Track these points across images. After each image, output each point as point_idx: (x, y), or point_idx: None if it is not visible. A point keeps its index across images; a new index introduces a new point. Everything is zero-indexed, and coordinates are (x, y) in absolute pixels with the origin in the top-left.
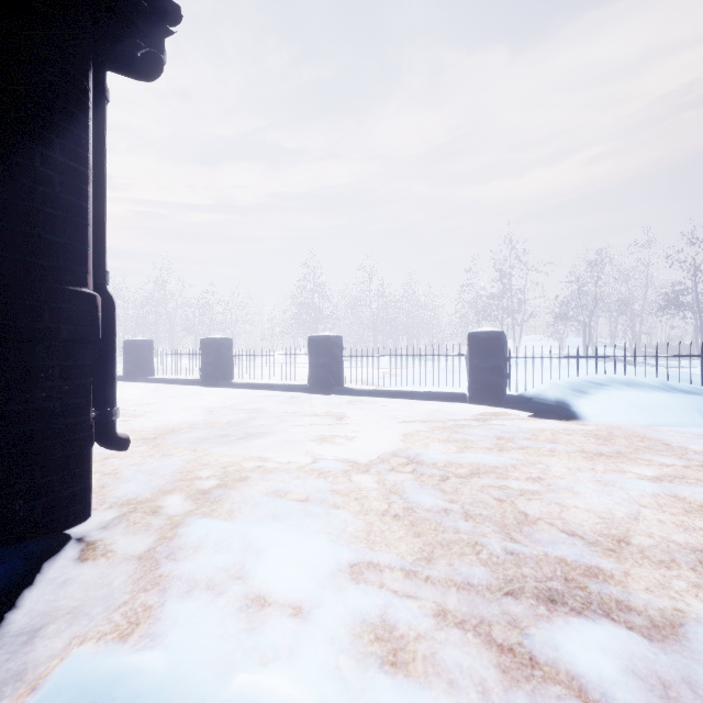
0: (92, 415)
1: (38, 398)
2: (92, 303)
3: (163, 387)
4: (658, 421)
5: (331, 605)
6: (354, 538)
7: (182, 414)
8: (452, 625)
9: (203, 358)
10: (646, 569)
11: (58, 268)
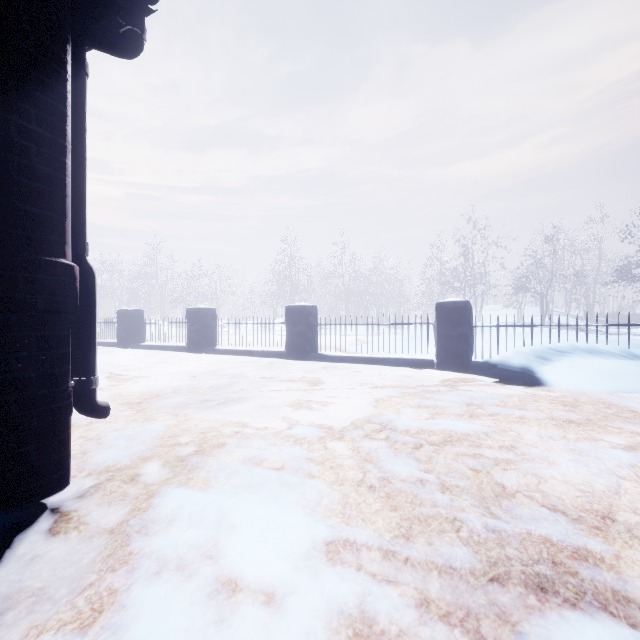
0: (72, 384)
1: (14, 368)
2: (70, 274)
3: (152, 353)
4: (622, 388)
5: (305, 593)
6: (329, 512)
7: (168, 379)
8: (436, 619)
9: (189, 326)
10: (638, 552)
11: (35, 239)
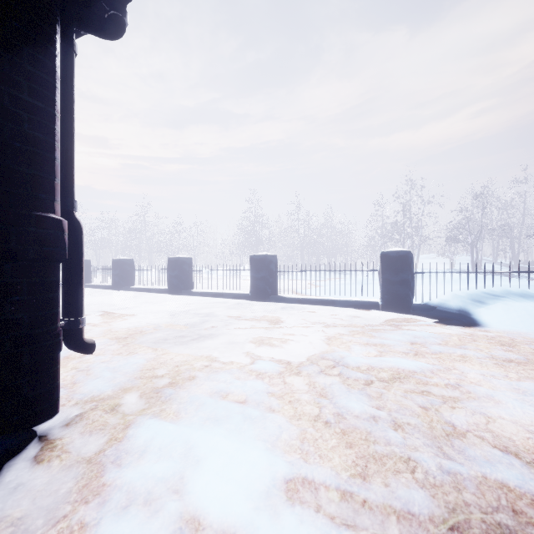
0: (62, 324)
1: (7, 311)
2: (58, 227)
3: (140, 294)
4: None
5: None
6: (288, 447)
7: (151, 317)
8: None
9: (170, 272)
10: None
11: (26, 196)
